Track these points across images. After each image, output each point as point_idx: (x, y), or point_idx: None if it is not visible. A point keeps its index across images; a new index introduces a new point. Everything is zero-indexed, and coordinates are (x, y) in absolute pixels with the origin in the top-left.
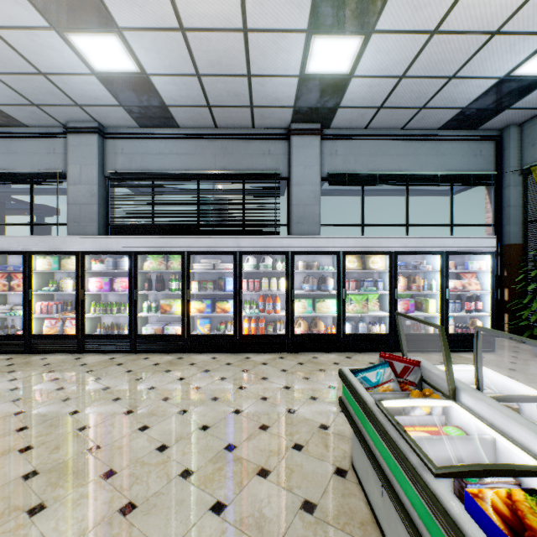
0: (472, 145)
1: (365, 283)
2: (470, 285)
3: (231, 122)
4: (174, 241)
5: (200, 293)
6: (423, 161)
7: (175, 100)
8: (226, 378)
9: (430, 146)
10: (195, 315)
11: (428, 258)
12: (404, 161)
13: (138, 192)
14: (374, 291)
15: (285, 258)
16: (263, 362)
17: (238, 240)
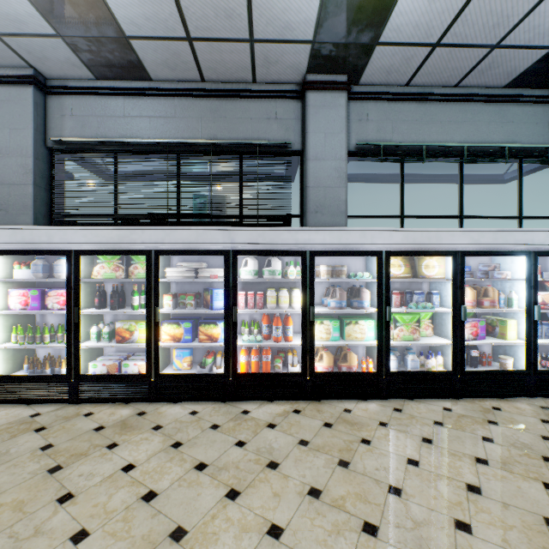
0: None
1: (414, 296)
2: None
3: (222, 70)
4: (134, 234)
5: (174, 312)
6: (484, 130)
7: (138, 25)
8: (207, 466)
9: (492, 110)
10: (168, 344)
11: (499, 260)
12: (459, 130)
13: (92, 169)
14: (430, 309)
15: (301, 261)
16: (268, 423)
17: (231, 233)
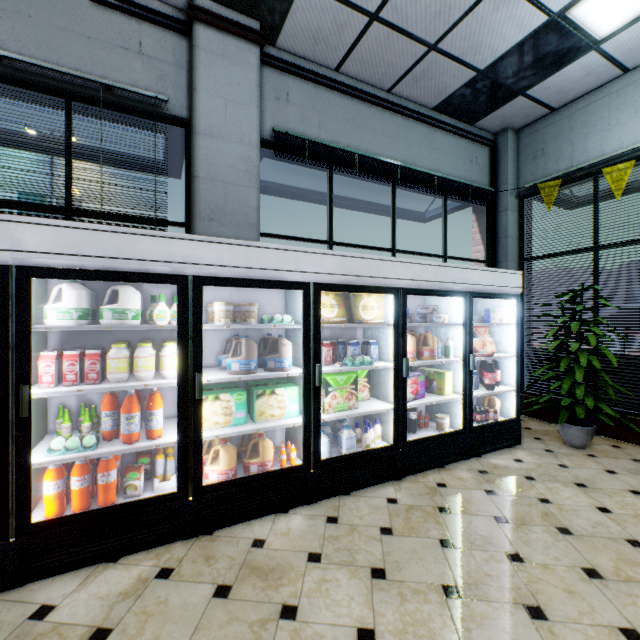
0: (468, 146)
1: (350, 348)
2: (485, 345)
3: None
4: None
5: None
6: (415, 152)
7: None
8: None
9: (423, 132)
10: None
11: (434, 302)
12: (392, 145)
13: None
14: (369, 364)
15: (178, 293)
16: (93, 631)
17: (14, 229)
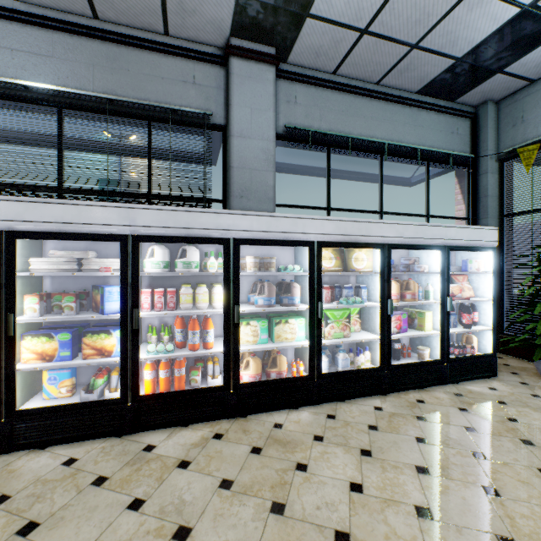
0: (450, 120)
1: (344, 290)
2: (463, 291)
3: (123, 7)
4: None
5: (41, 320)
6: (400, 131)
7: None
8: None
9: (407, 113)
10: (31, 367)
11: (416, 254)
12: (380, 127)
13: None
14: (360, 303)
15: (224, 250)
16: (180, 461)
17: (131, 212)
